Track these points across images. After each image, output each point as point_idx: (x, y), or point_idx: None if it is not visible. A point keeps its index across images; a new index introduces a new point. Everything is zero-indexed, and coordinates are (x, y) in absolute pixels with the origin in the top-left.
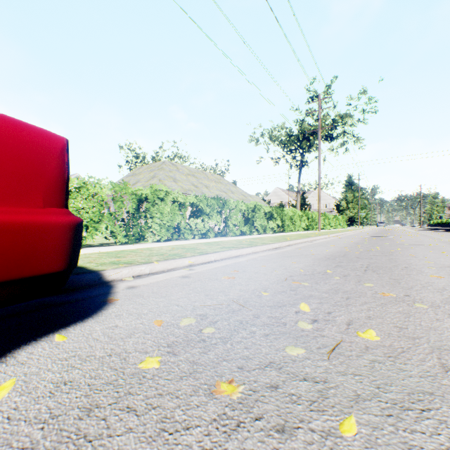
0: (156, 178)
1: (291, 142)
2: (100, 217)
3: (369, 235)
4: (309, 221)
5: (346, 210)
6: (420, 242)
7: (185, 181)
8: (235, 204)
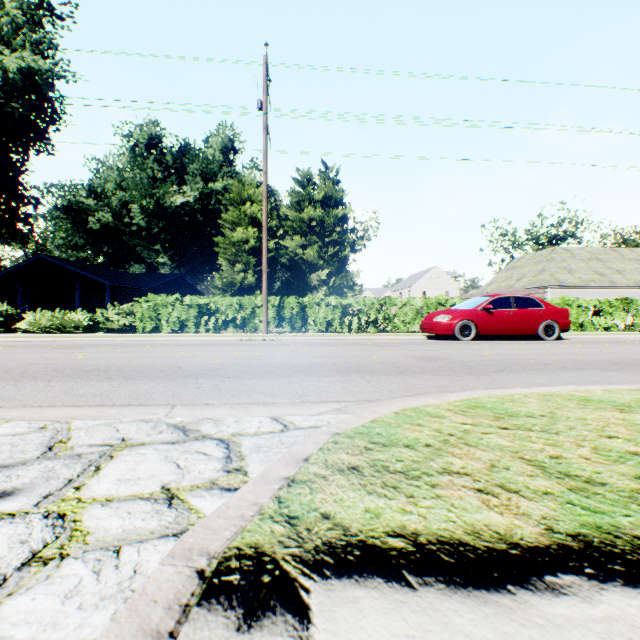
0: (545, 273)
1: None
2: None
3: None
4: None
5: None
6: None
7: (584, 269)
8: None
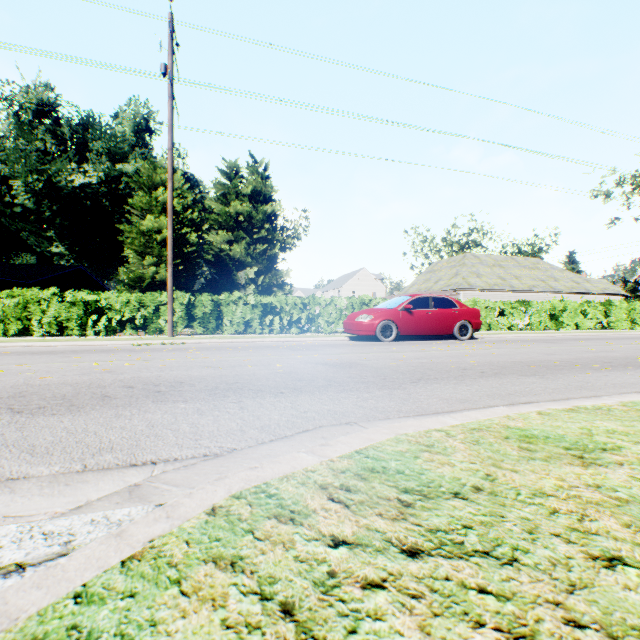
0: (458, 277)
1: None
2: None
3: None
4: None
5: None
6: None
7: (489, 274)
8: (538, 304)
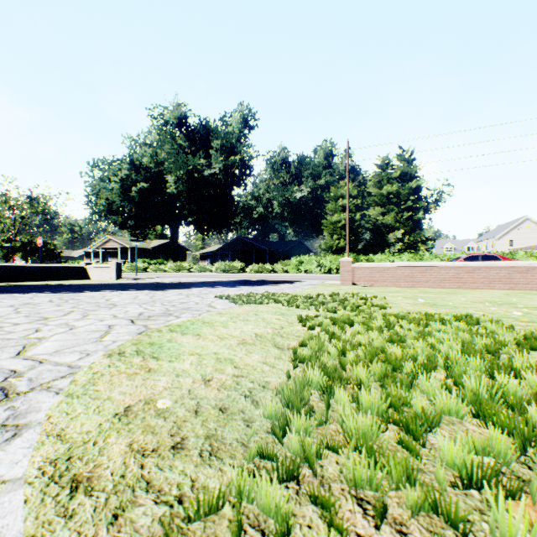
0: None
1: None
2: None
3: None
4: None
5: None
6: None
7: None
8: None
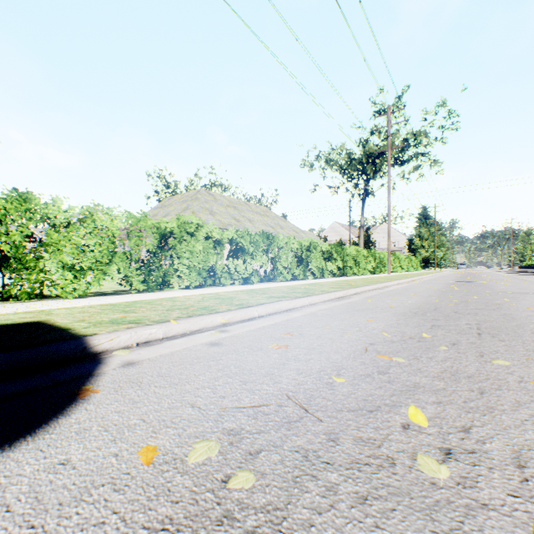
0: (189, 211)
1: (353, 166)
2: (110, 257)
3: (454, 280)
4: (376, 263)
5: (420, 249)
6: (525, 289)
7: (225, 213)
8: (286, 241)
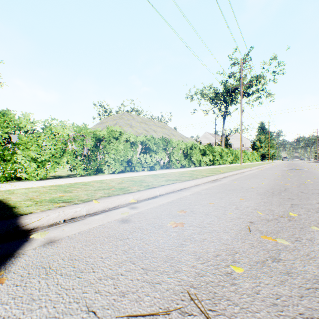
0: (117, 125)
1: (218, 97)
2: (62, 153)
3: (285, 168)
4: (233, 157)
5: (259, 148)
6: None
7: (139, 127)
8: (177, 143)
